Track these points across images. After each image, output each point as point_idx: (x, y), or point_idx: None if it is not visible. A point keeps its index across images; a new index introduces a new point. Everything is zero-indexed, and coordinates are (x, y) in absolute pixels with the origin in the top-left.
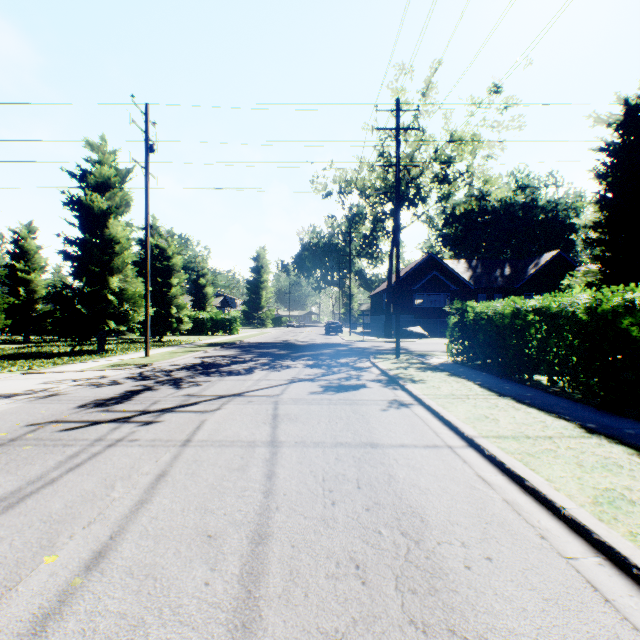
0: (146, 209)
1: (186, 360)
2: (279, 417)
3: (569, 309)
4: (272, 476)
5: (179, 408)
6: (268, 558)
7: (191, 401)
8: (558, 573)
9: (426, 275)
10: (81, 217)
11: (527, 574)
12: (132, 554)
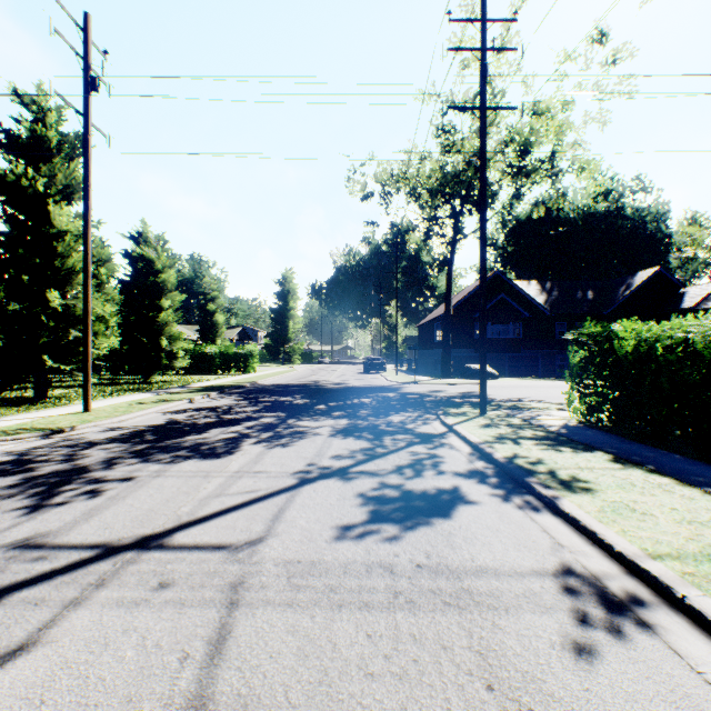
0: (85, 179)
1: (146, 417)
2: None
3: None
4: None
5: None
6: None
7: None
8: None
9: (491, 298)
10: (6, 202)
11: None
12: None
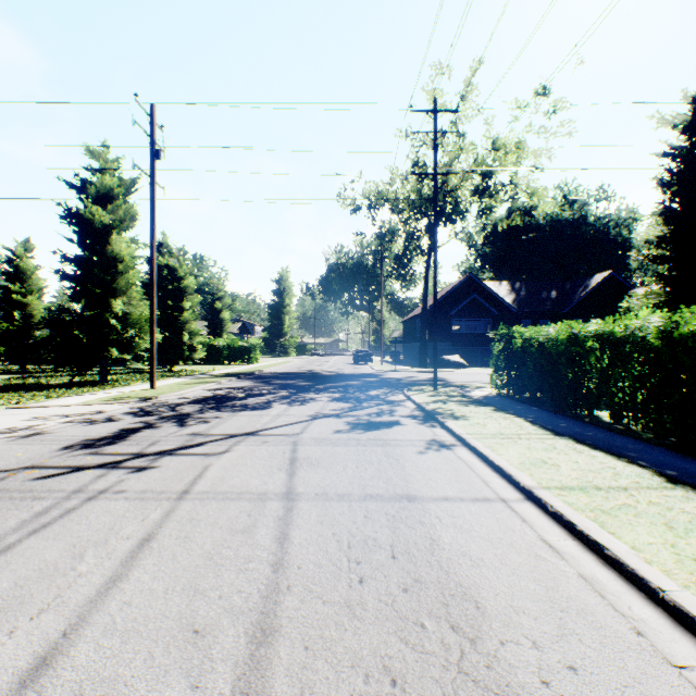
0: (152, 223)
1: (197, 392)
2: (298, 461)
3: (639, 334)
4: (285, 541)
5: (181, 450)
6: (272, 668)
7: (196, 441)
8: (671, 693)
9: (465, 298)
10: (80, 232)
11: (629, 695)
12: (87, 661)
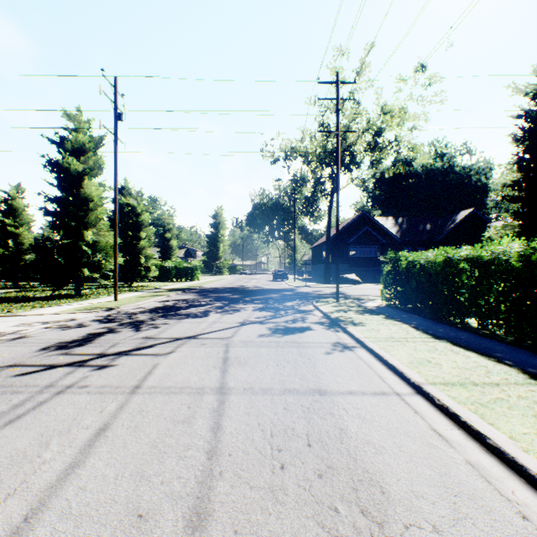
0: (115, 170)
1: (150, 303)
2: (229, 360)
3: (503, 257)
4: (218, 430)
5: (135, 351)
6: None
7: (148, 344)
8: None
9: (359, 230)
10: (59, 178)
11: None
12: None
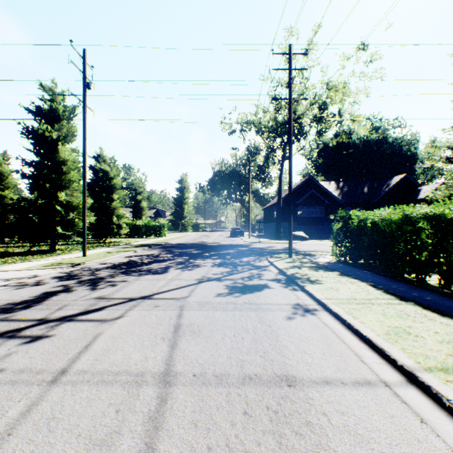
0: (84, 135)
1: (116, 259)
2: (181, 329)
3: None
4: None
5: (81, 315)
6: None
7: (98, 306)
8: None
9: (306, 193)
10: (36, 144)
11: None
12: None
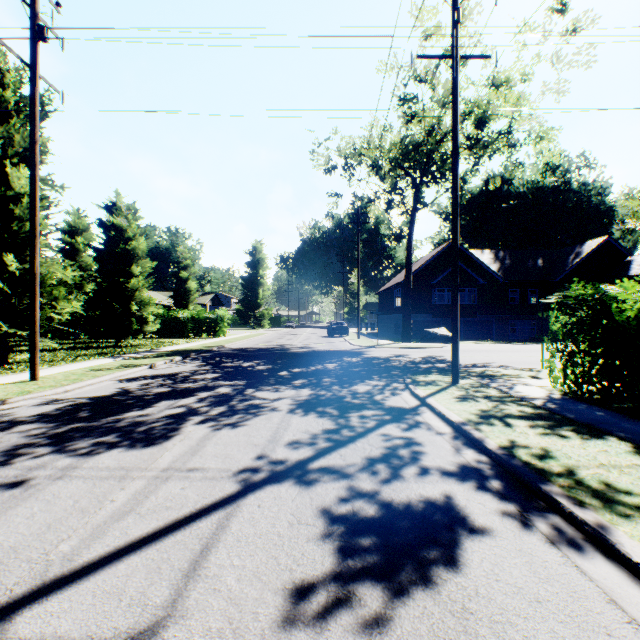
0: (31, 133)
1: (96, 386)
2: None
3: None
4: None
5: None
6: None
7: None
8: None
9: (448, 266)
10: None
11: None
12: None
